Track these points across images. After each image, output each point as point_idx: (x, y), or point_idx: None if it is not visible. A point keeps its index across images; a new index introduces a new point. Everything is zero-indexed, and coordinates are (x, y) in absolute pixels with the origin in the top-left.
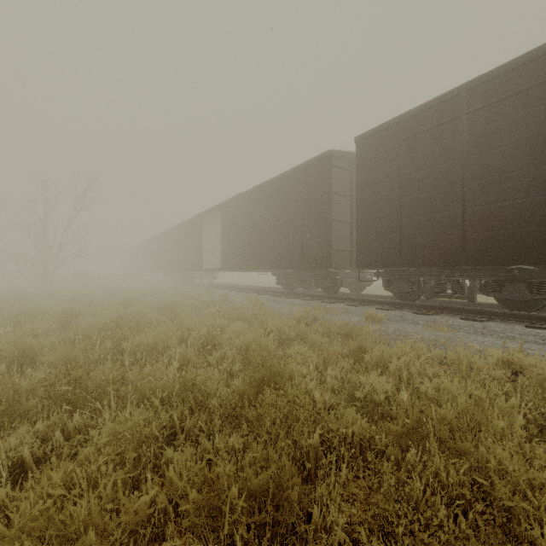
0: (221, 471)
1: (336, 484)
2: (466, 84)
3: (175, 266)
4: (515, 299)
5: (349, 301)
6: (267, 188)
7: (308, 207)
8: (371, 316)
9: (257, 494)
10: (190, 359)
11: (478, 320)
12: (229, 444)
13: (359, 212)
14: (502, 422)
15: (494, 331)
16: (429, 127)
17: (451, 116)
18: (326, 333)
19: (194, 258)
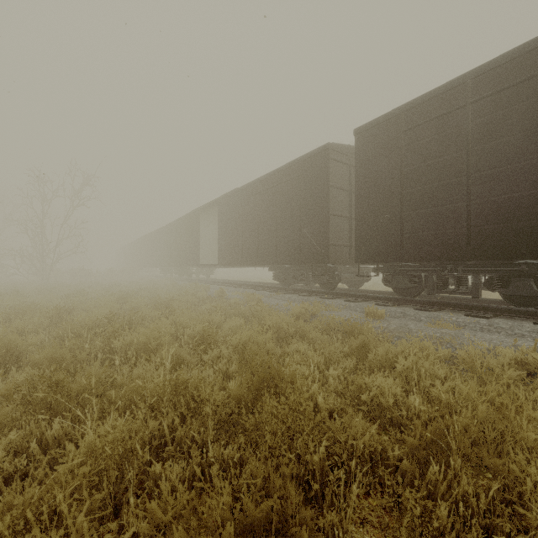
0: (213, 502)
1: (348, 510)
2: (471, 71)
3: (172, 262)
4: (523, 295)
5: (347, 297)
6: (264, 183)
7: (306, 202)
8: (372, 312)
9: (256, 529)
10: (184, 358)
11: (483, 316)
12: (224, 457)
13: (358, 206)
14: (533, 435)
15: (501, 328)
16: (432, 117)
17: (455, 105)
18: (325, 330)
19: (191, 254)
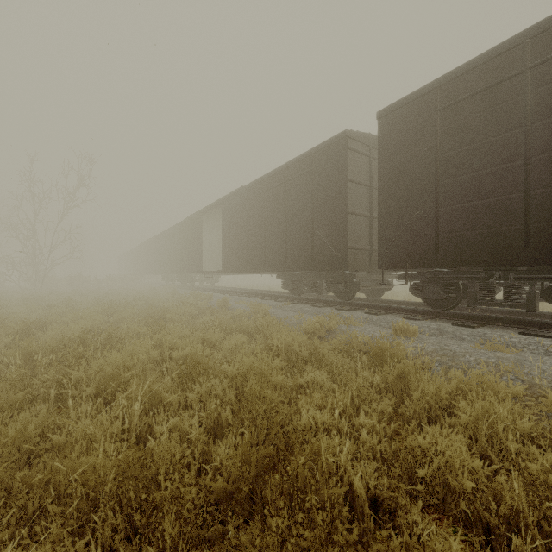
0: None
1: None
2: (530, 28)
3: (173, 268)
4: None
5: (368, 308)
6: (272, 180)
7: (319, 199)
8: (402, 328)
9: None
10: (162, 397)
11: (544, 335)
12: None
13: (382, 202)
14: None
15: None
16: (477, 90)
17: (508, 73)
18: (346, 351)
19: (193, 260)
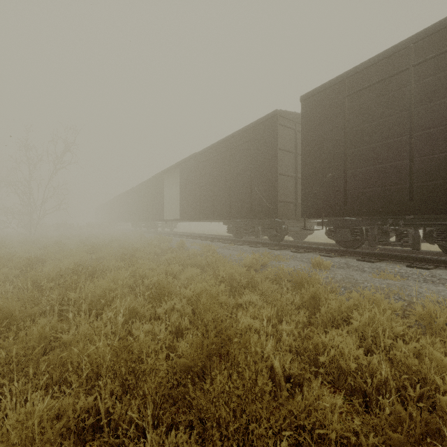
0: None
1: None
2: (414, 36)
3: (141, 217)
4: None
5: (293, 248)
6: (219, 148)
7: (256, 163)
8: (318, 263)
9: None
10: (138, 311)
11: (424, 268)
12: (165, 445)
13: (304, 166)
14: None
15: (445, 279)
16: (375, 81)
17: (398, 69)
18: (275, 280)
19: (157, 210)
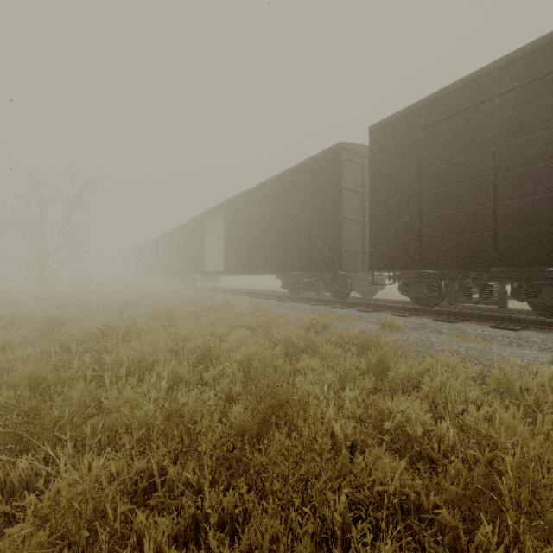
0: None
1: None
2: (498, 60)
3: (176, 269)
4: None
5: (361, 306)
6: (272, 186)
7: (316, 205)
8: (388, 323)
9: None
10: (182, 377)
11: (511, 329)
12: (223, 505)
13: (373, 209)
14: None
15: (533, 342)
16: (454, 112)
17: (480, 98)
18: (338, 343)
19: (196, 261)
